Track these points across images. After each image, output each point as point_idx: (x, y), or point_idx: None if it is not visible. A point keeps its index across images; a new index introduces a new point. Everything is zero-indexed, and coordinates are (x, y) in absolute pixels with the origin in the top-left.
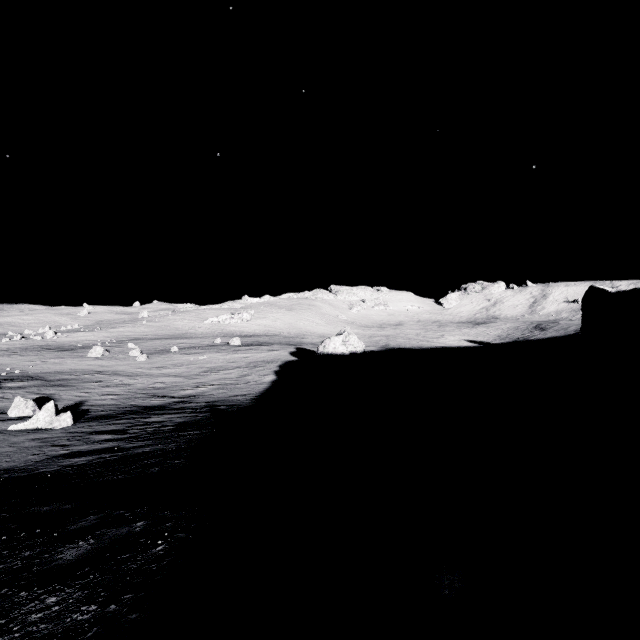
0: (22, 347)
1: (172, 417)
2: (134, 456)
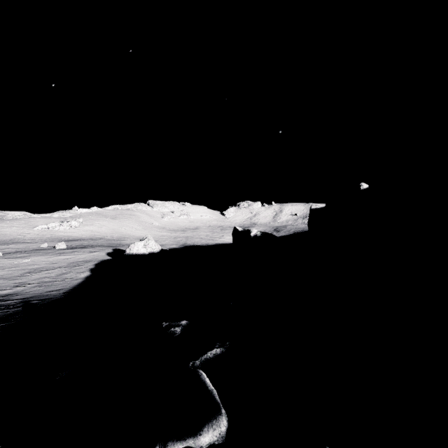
0: None
1: None
2: None
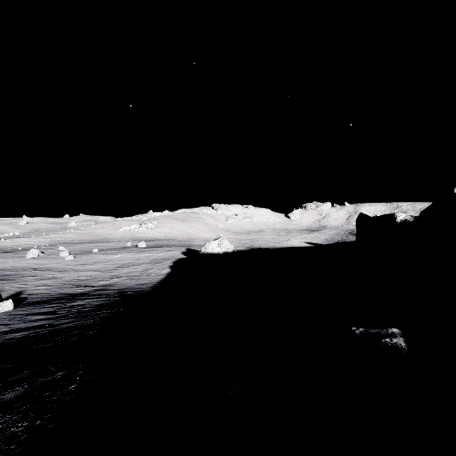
0: None
1: (91, 301)
2: (60, 330)
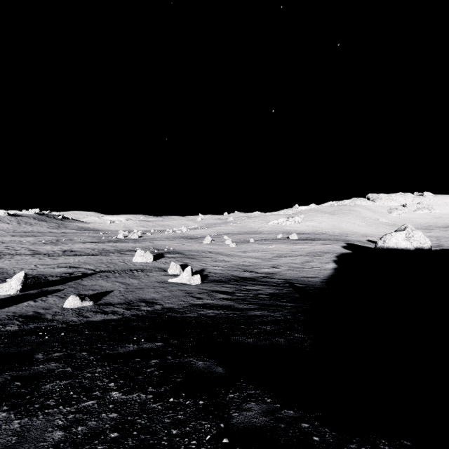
0: (173, 236)
1: (263, 287)
2: (250, 318)
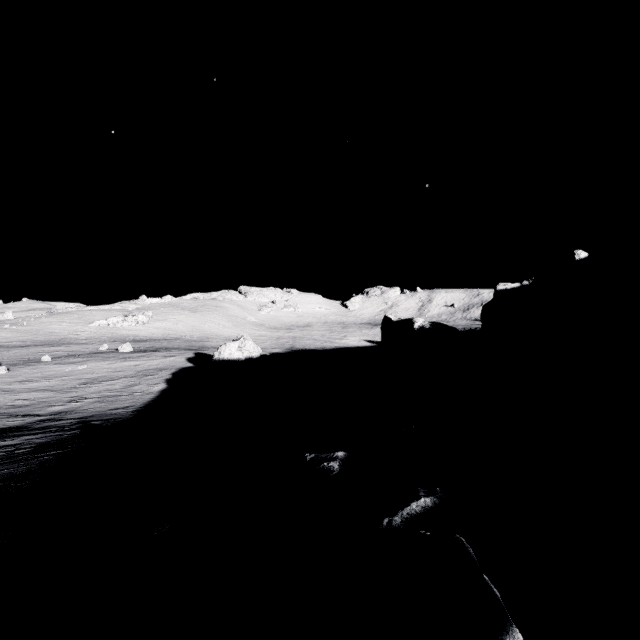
0: None
1: (31, 438)
2: None
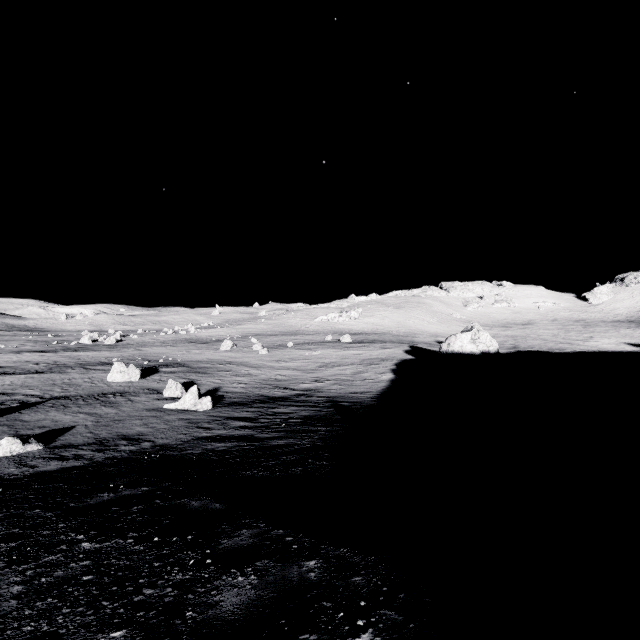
0: (173, 340)
1: (297, 409)
2: (270, 448)
